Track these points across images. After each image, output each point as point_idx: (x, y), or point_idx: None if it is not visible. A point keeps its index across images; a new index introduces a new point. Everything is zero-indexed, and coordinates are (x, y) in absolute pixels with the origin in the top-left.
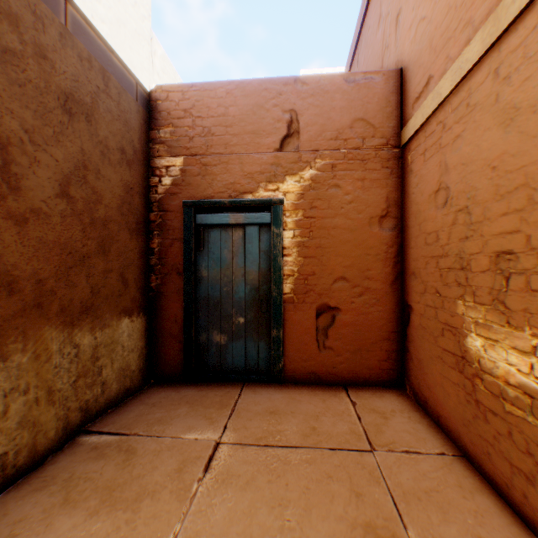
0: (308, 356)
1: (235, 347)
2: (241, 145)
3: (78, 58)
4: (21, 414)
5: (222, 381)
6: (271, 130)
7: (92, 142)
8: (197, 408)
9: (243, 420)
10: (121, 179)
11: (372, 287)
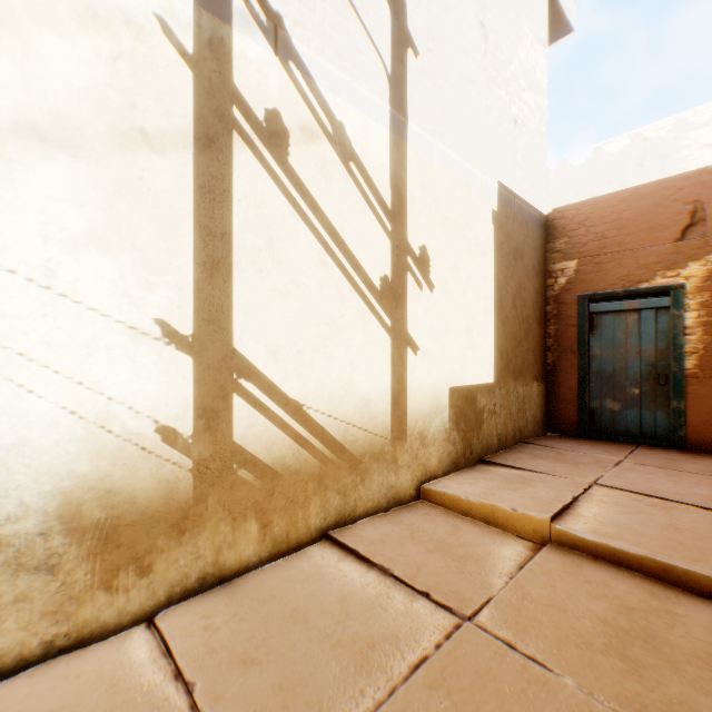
0: None
1: (628, 414)
2: (634, 241)
3: (518, 225)
4: (503, 418)
5: (614, 441)
6: (669, 223)
7: (522, 270)
8: (596, 448)
9: (639, 458)
10: (533, 287)
11: None
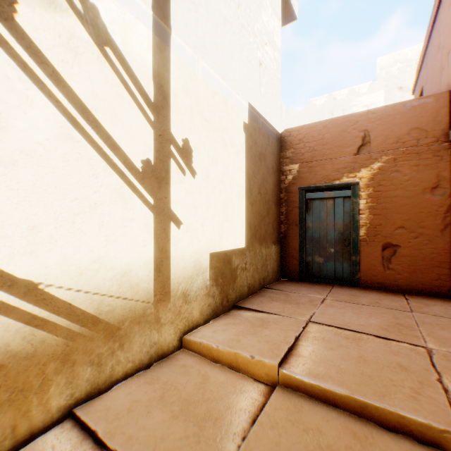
0: (376, 273)
1: (328, 265)
2: (332, 154)
3: (262, 136)
4: (252, 272)
5: (320, 282)
6: (351, 143)
7: (265, 168)
8: (310, 289)
9: (336, 295)
10: (272, 181)
11: (424, 232)
